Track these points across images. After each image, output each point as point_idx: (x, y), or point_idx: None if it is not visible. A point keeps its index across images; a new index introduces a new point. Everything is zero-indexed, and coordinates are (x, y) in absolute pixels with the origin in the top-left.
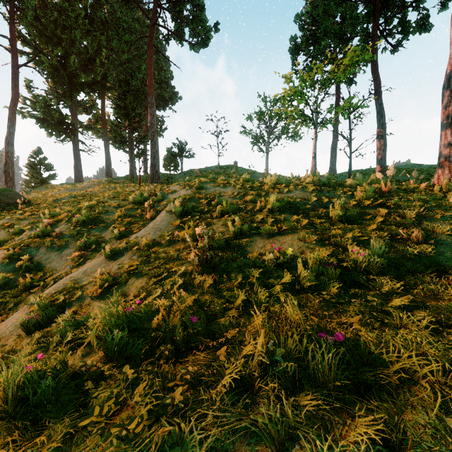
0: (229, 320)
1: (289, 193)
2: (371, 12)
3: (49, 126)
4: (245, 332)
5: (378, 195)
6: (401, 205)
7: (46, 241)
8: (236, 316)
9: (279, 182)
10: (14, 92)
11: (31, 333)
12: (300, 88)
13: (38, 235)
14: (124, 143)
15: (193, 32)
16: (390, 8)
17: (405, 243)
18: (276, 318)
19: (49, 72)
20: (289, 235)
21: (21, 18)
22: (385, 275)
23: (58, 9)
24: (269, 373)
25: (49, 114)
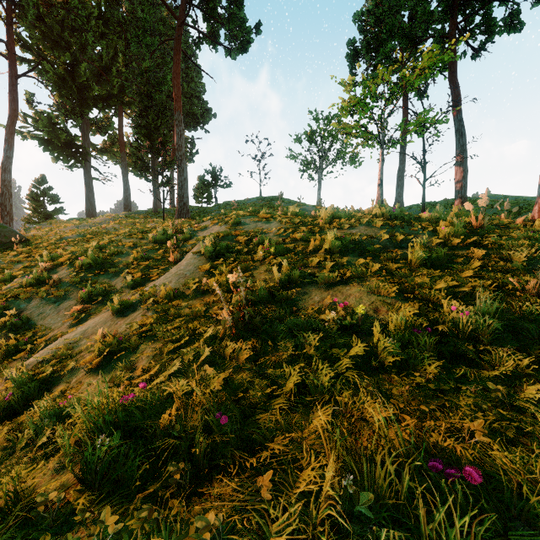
0: (275, 415)
1: (351, 229)
2: (447, 8)
3: (55, 149)
4: (300, 440)
5: (469, 231)
6: (503, 244)
7: (41, 290)
8: (286, 409)
9: (337, 216)
10: (12, 108)
11: (1, 421)
12: (363, 97)
13: (31, 283)
14: (146, 169)
15: (230, 34)
16: (471, 2)
17: (518, 297)
18: (347, 414)
19: (55, 83)
20: (356, 285)
21: (20, 17)
22: (500, 345)
23: (66, 7)
24: (348, 538)
25: (54, 134)
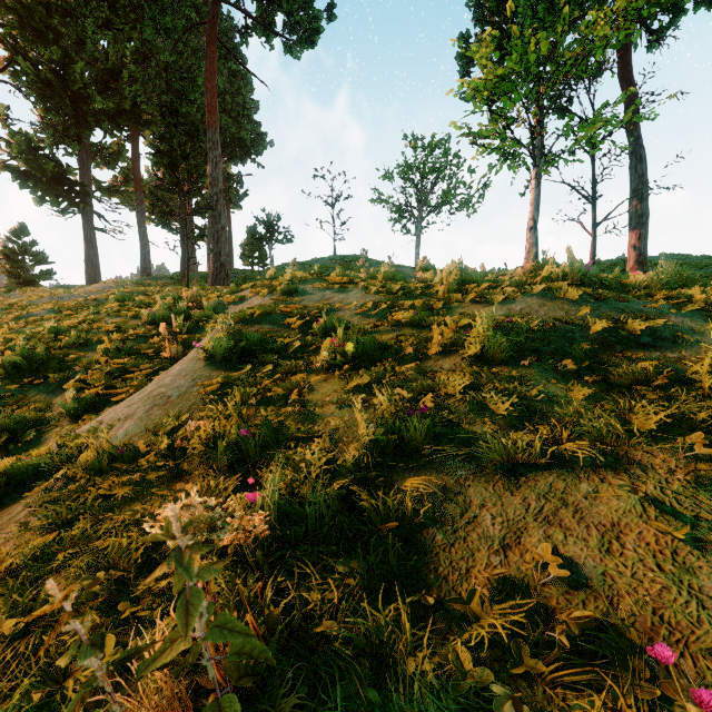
0: None
1: (508, 302)
2: None
3: (38, 186)
4: None
5: None
6: None
7: None
8: None
9: (469, 278)
10: None
11: None
12: (514, 68)
13: None
14: (169, 215)
15: (290, 19)
16: None
17: None
18: None
19: (37, 90)
20: (611, 477)
21: None
22: None
23: None
24: None
25: (36, 163)
